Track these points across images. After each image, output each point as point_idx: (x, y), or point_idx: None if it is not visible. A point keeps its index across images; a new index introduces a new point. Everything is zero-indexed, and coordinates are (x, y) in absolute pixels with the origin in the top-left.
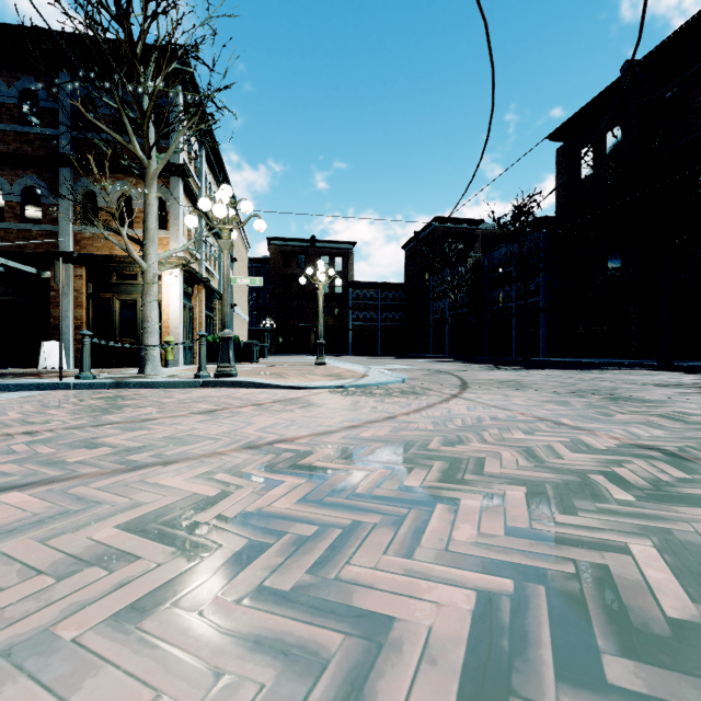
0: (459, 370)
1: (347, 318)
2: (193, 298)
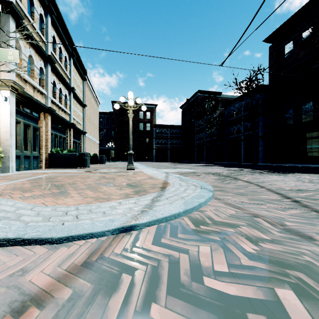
0: (236, 174)
1: (152, 143)
2: (39, 121)
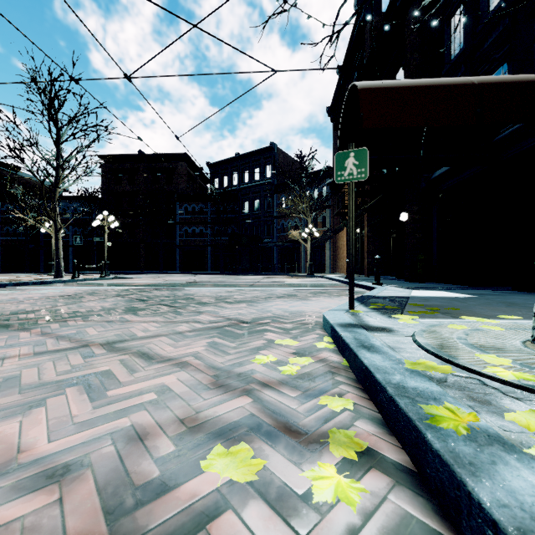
0: None
1: None
2: None
